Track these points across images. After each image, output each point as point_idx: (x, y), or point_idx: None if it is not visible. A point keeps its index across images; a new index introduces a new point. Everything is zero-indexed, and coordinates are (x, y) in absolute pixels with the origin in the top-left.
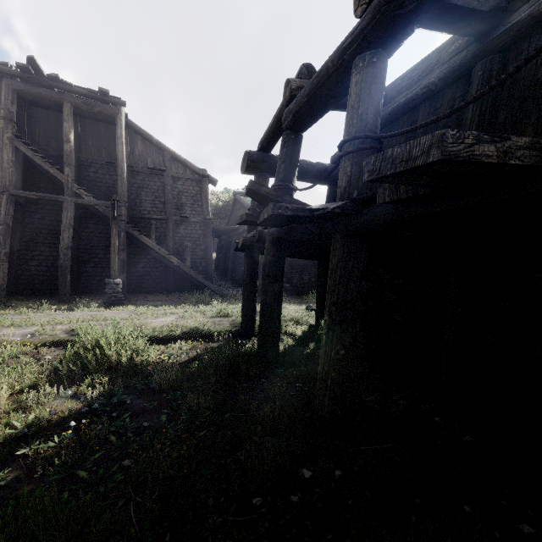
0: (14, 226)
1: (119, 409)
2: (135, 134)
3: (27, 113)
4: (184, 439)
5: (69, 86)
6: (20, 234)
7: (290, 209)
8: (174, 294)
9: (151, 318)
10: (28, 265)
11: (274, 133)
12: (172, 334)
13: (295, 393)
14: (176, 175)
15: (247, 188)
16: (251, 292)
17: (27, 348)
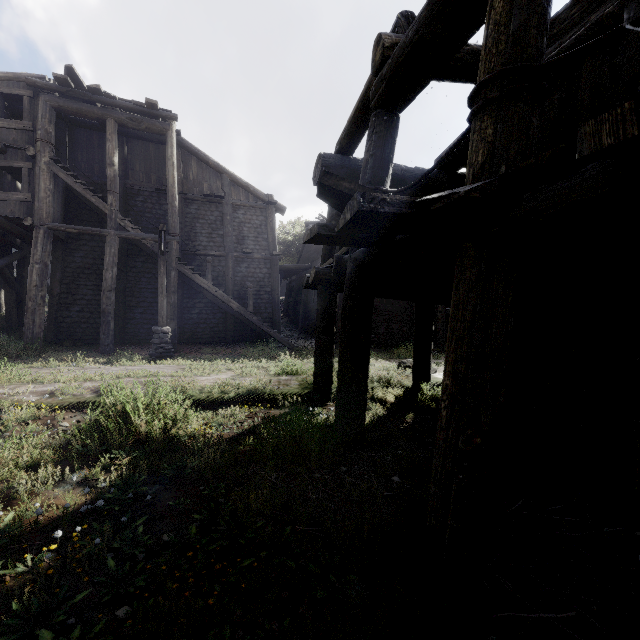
0: (54, 266)
1: (136, 507)
2: (188, 155)
3: (68, 134)
4: (218, 571)
5: (112, 100)
6: (61, 274)
7: (388, 203)
8: (233, 345)
9: (201, 375)
10: (69, 311)
11: (358, 125)
12: (224, 397)
13: (392, 493)
14: (237, 203)
15: (319, 184)
16: (327, 343)
17: (41, 411)
